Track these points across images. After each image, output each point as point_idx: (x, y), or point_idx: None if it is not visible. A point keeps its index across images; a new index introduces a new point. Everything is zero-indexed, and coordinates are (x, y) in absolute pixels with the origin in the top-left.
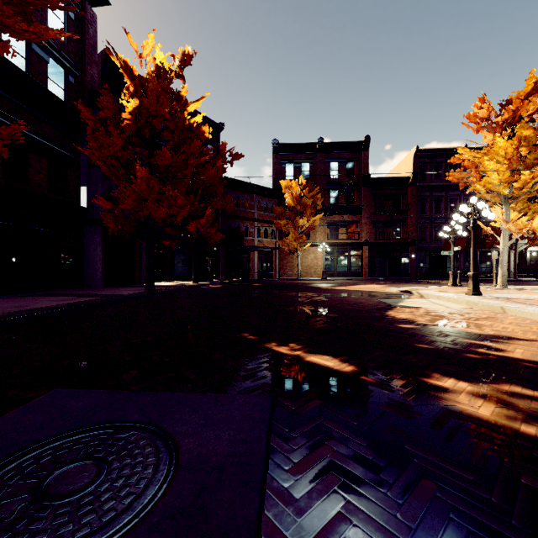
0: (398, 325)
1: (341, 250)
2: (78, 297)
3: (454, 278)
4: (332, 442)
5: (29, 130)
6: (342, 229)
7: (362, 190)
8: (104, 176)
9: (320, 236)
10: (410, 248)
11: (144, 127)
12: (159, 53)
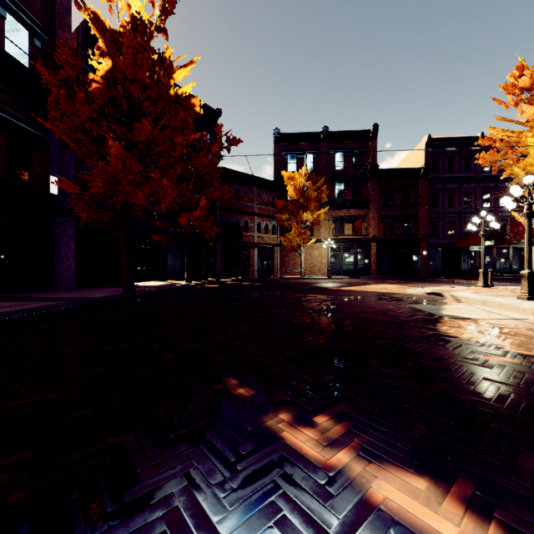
0: (481, 357)
1: (347, 246)
2: (31, 301)
3: (485, 277)
4: None
5: None
6: (348, 224)
7: (370, 182)
8: (79, 158)
9: (325, 232)
10: (422, 244)
11: (120, 95)
12: None
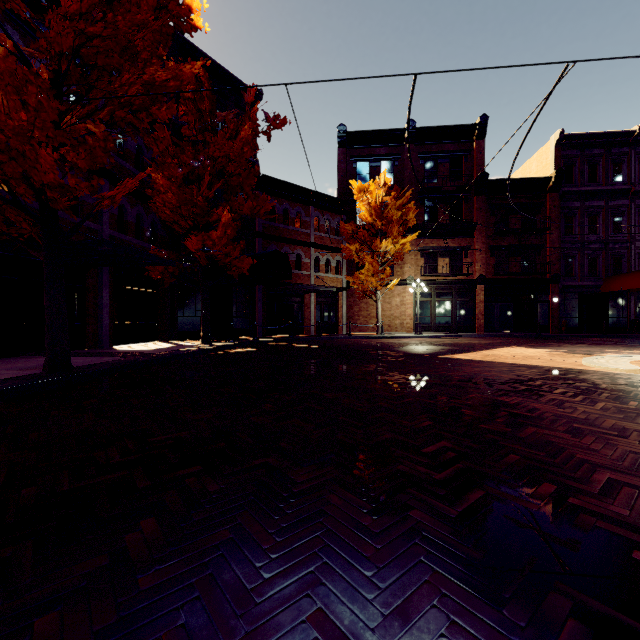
0: None
1: (442, 291)
2: None
3: None
4: None
5: None
6: (443, 259)
7: (475, 199)
8: None
9: (410, 270)
10: (551, 287)
11: None
12: None
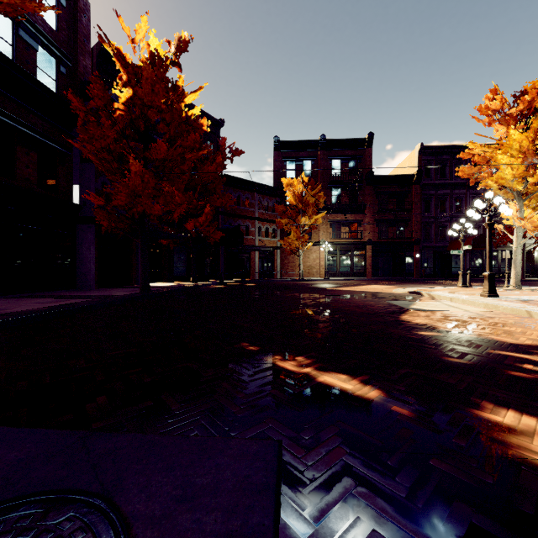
0: (417, 333)
1: (344, 249)
2: (67, 298)
3: (464, 278)
4: (375, 537)
5: (15, 121)
6: (345, 228)
7: (365, 188)
8: (98, 171)
9: (322, 235)
10: (415, 247)
11: (138, 119)
12: (153, 39)
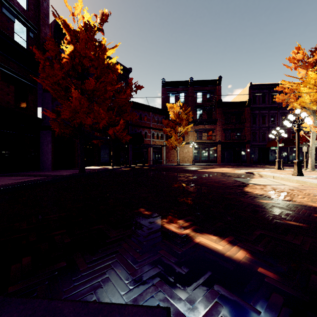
0: (259, 201)
1: (204, 146)
2: (31, 177)
3: (279, 164)
4: None
5: None
6: (204, 133)
7: (217, 109)
8: (53, 98)
9: (191, 138)
10: (246, 145)
11: (77, 64)
12: (86, 14)
